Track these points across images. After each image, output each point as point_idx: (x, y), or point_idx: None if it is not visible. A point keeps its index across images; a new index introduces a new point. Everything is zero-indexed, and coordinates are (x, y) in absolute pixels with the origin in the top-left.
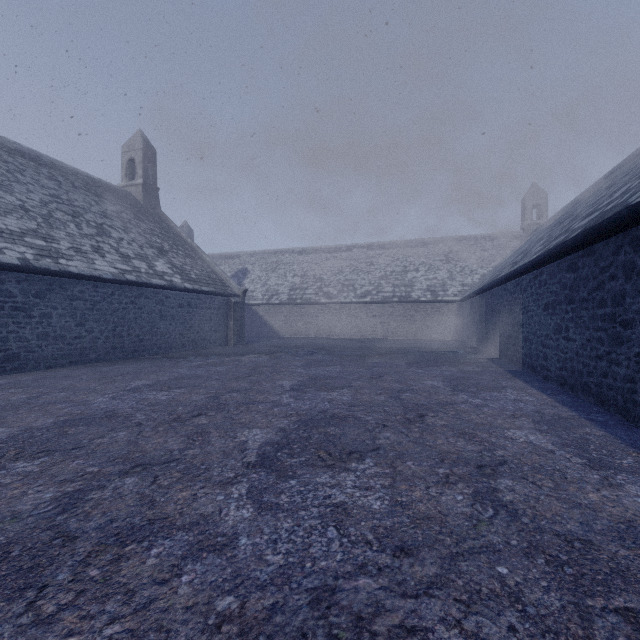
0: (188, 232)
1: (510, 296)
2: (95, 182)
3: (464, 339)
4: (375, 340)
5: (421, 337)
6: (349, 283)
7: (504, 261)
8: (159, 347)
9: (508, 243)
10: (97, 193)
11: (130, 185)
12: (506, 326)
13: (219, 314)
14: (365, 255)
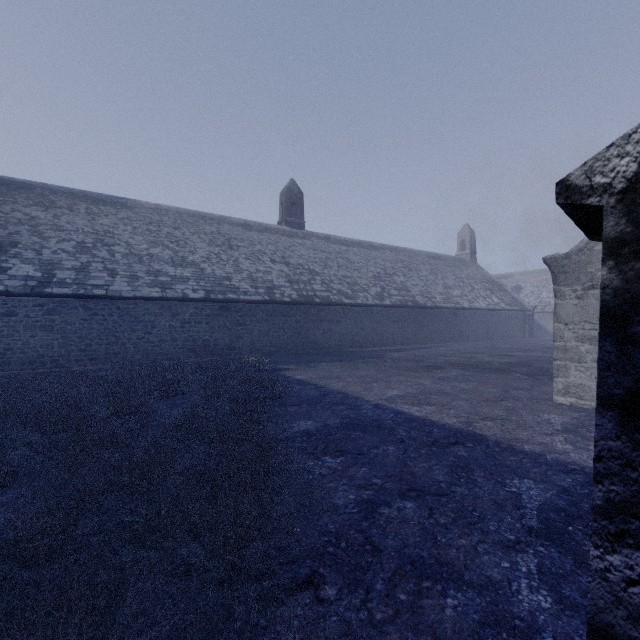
0: None
1: None
2: (453, 259)
3: None
4: None
5: None
6: None
7: None
8: (498, 337)
9: None
10: (458, 266)
11: (462, 254)
12: None
13: (520, 321)
14: None
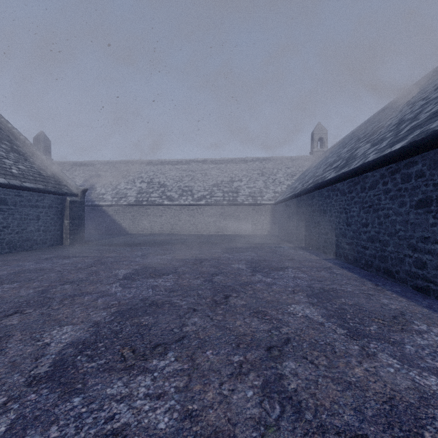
0: (44, 141)
1: (343, 196)
2: None
3: (277, 234)
4: (209, 236)
5: (245, 232)
6: (188, 189)
7: (308, 173)
8: None
9: (303, 163)
10: None
11: None
12: (336, 225)
13: (51, 213)
14: (201, 168)
